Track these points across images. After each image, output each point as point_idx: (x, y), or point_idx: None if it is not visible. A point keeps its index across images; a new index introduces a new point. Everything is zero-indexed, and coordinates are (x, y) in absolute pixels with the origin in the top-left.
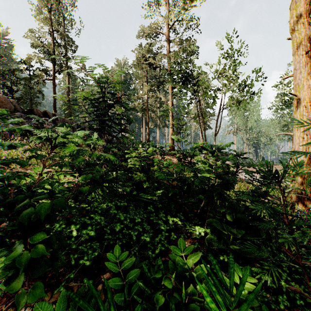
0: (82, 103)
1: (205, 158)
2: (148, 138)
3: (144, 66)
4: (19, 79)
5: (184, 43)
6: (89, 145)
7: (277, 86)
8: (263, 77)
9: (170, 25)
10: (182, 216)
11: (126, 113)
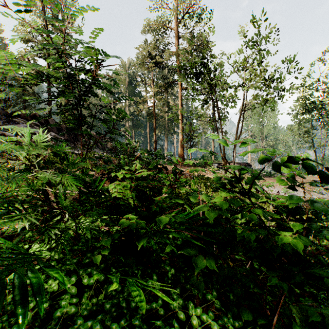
0: (32, 81)
1: (219, 168)
2: (155, 145)
3: (150, 65)
4: (10, 79)
5: (195, 40)
6: (56, 154)
7: (298, 88)
8: (297, 69)
9: (180, 19)
10: (218, 300)
11: (131, 119)
